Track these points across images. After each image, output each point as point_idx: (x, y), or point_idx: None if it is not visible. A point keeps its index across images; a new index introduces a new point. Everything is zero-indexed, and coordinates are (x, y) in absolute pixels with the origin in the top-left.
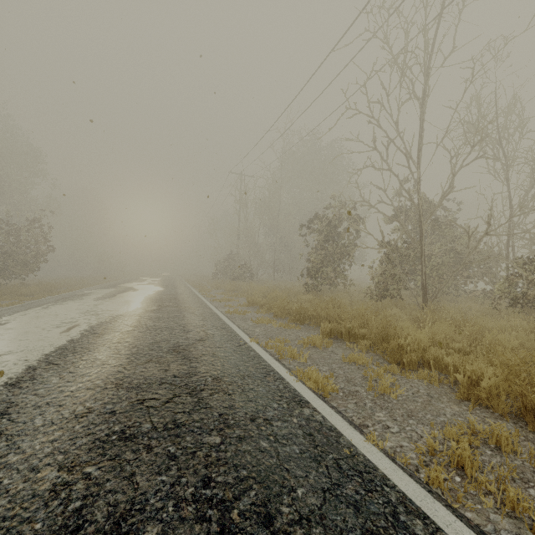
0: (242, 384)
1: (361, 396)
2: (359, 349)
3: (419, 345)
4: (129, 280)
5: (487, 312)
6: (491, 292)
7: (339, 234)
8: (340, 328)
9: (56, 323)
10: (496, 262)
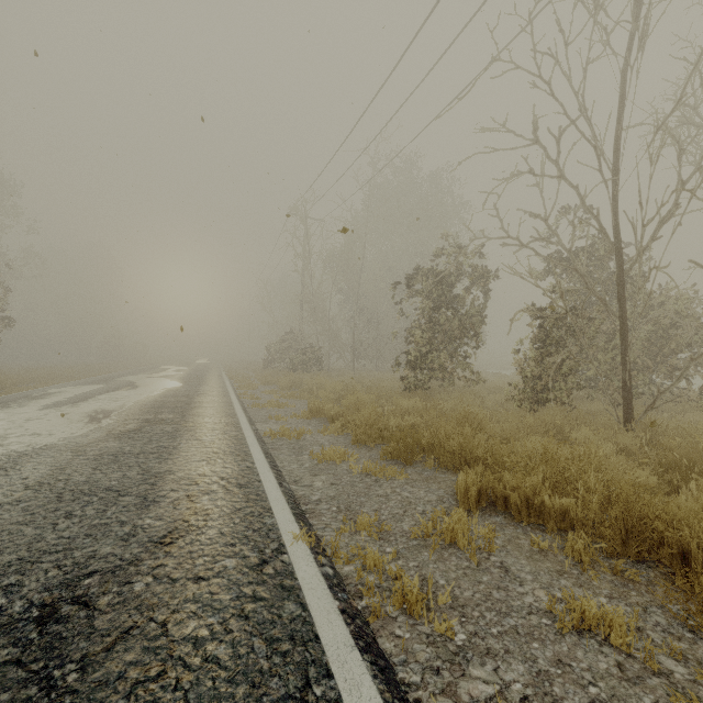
0: None
1: None
2: (568, 555)
3: None
4: (141, 370)
5: None
6: None
7: (458, 298)
8: (494, 479)
9: None
10: None
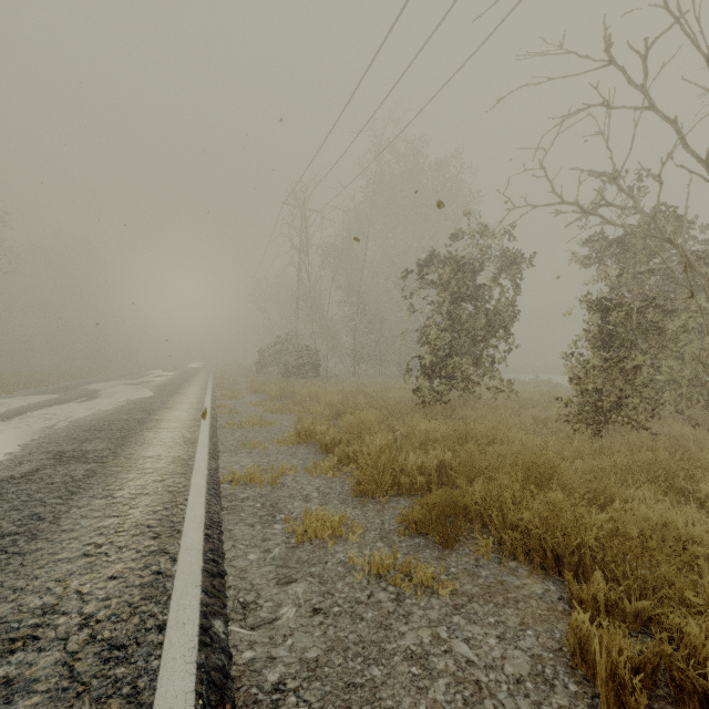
0: None
1: None
2: None
3: None
4: (121, 375)
5: None
6: None
7: (484, 289)
8: (634, 611)
9: None
10: None
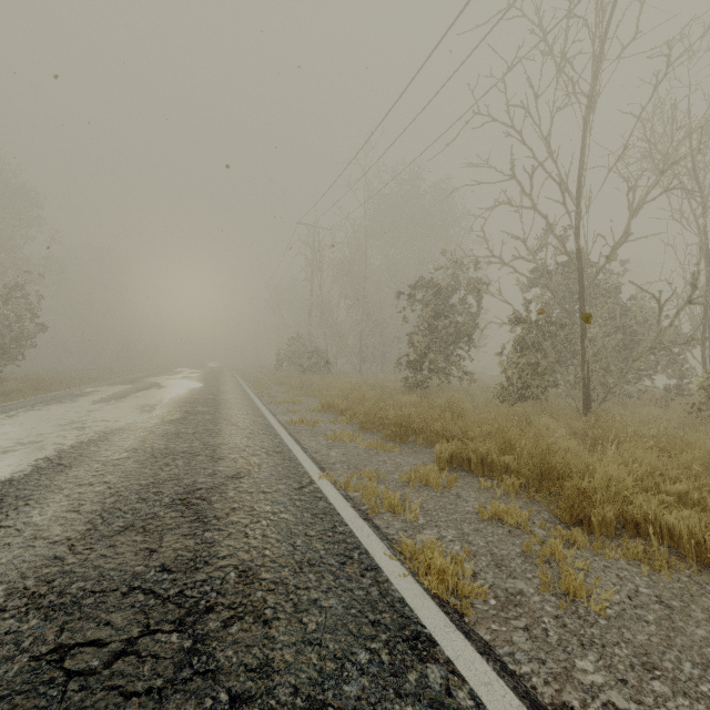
0: (295, 587)
1: (532, 607)
2: (503, 490)
3: (615, 490)
4: (158, 372)
5: (685, 422)
6: (676, 390)
7: (454, 306)
8: (465, 450)
9: (6, 445)
10: (686, 347)
